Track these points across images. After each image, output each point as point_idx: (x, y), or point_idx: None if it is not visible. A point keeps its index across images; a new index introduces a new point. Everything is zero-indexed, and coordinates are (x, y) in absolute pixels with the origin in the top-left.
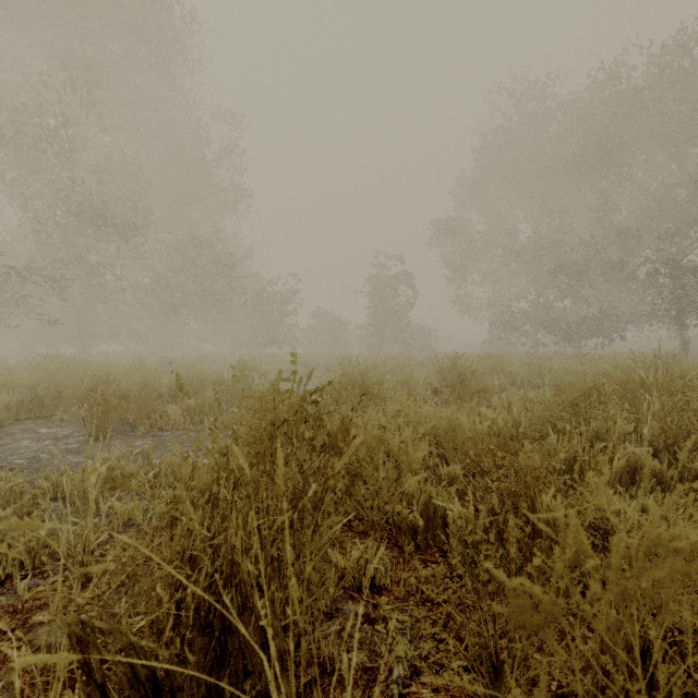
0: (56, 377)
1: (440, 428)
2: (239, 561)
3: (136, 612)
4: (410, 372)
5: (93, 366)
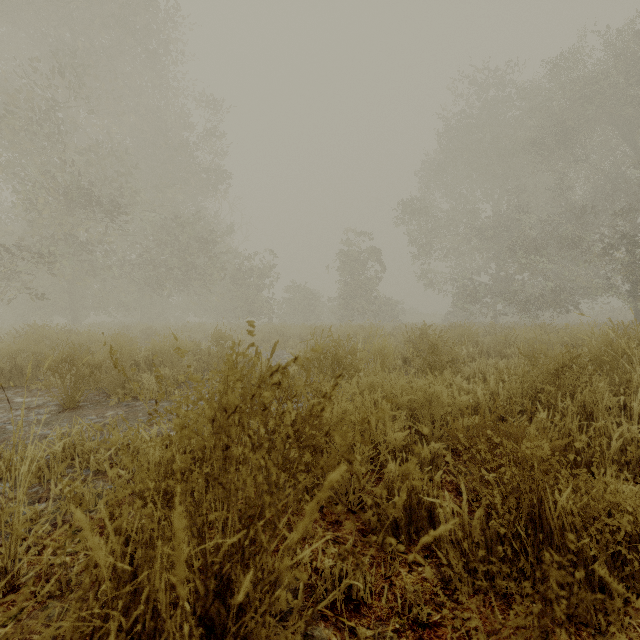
0: (35, 347)
1: (416, 401)
2: (163, 615)
3: (59, 639)
4: (383, 342)
5: (74, 336)
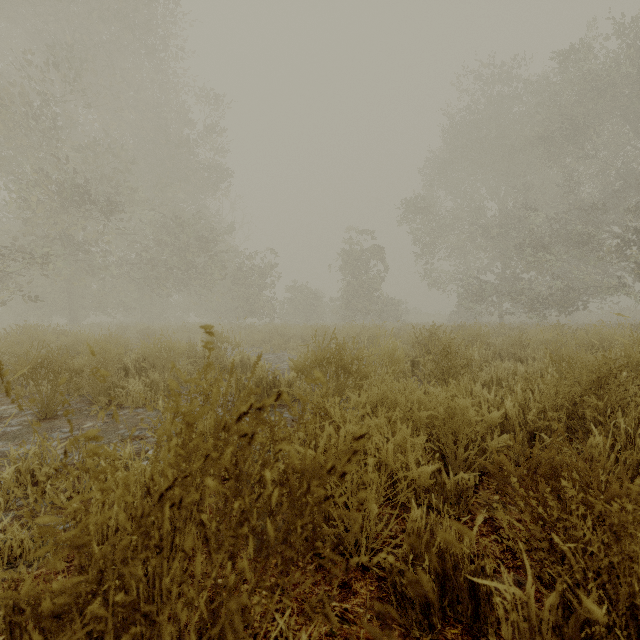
0: (18, 349)
1: (436, 416)
2: None
3: None
4: (393, 345)
5: (63, 337)
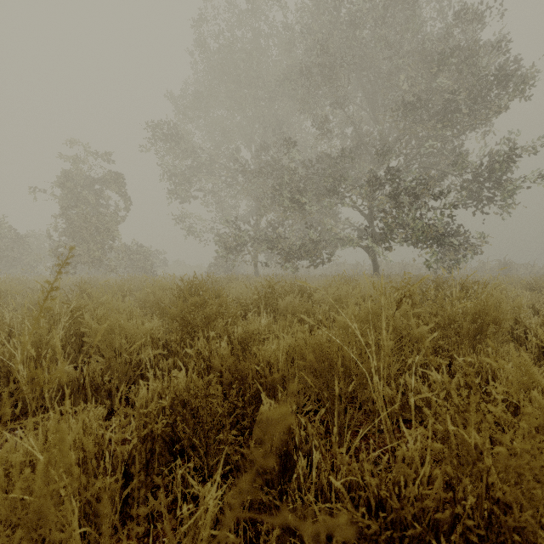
0: None
1: None
2: None
3: None
4: None
5: None
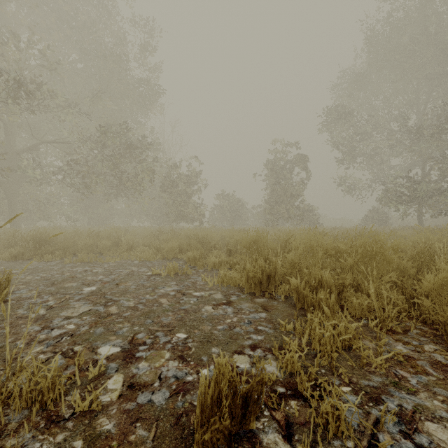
0: None
1: None
2: None
3: None
4: None
5: None
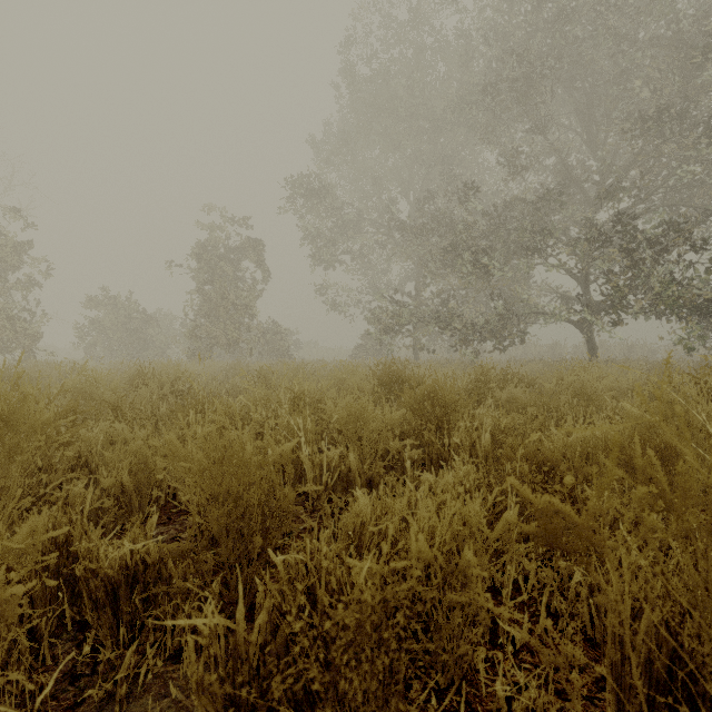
0: None
1: None
2: None
3: None
4: None
5: None
